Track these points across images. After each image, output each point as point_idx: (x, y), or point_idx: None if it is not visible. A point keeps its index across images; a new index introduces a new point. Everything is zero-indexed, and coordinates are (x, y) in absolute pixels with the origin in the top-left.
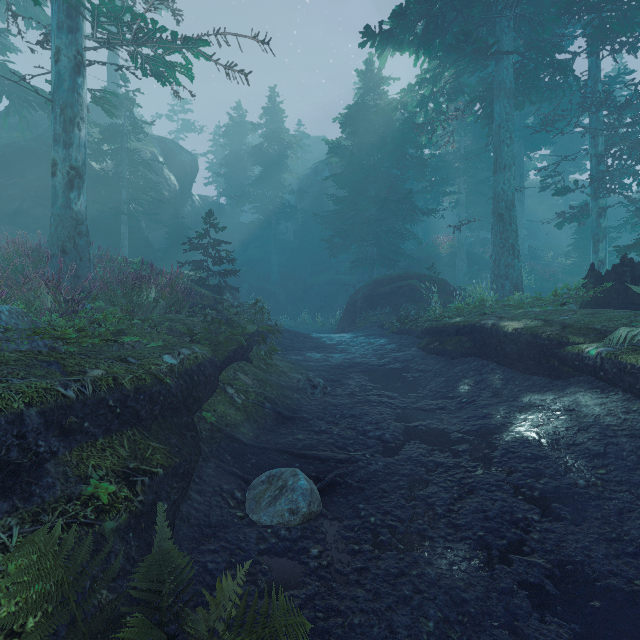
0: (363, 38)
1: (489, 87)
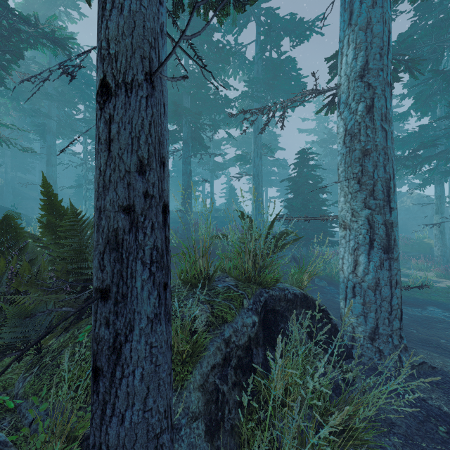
0: None
1: (43, 123)
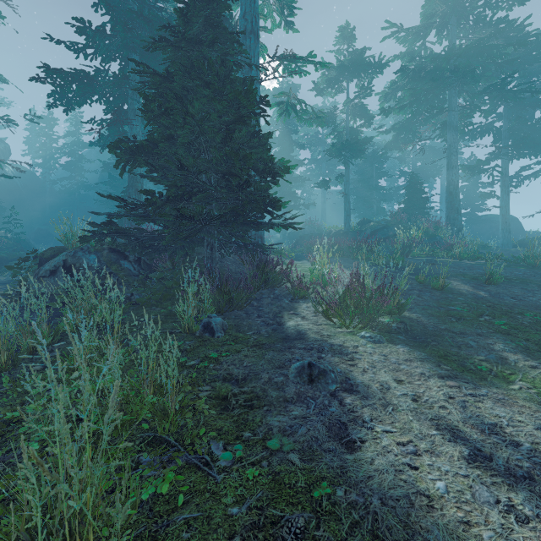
0: (90, 144)
1: None
